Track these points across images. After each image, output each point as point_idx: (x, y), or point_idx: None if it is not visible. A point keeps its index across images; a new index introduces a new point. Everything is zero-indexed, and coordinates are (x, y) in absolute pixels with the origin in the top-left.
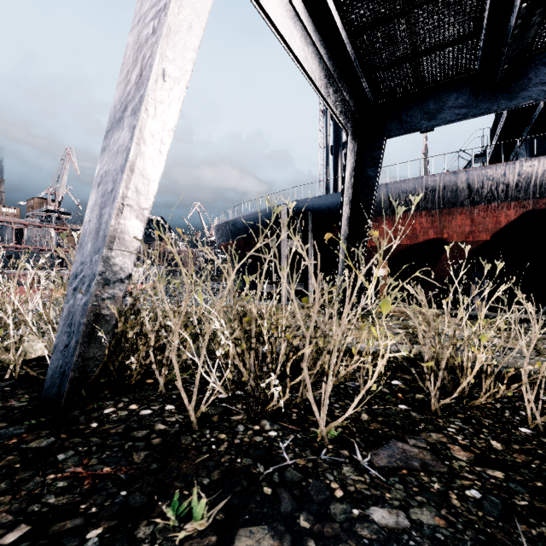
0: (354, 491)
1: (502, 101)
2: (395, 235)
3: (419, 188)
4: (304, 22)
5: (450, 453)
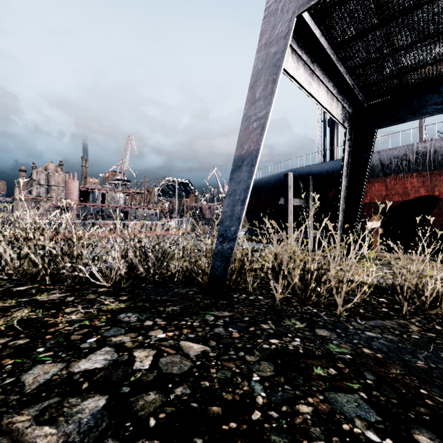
0: (358, 328)
1: None
2: (387, 193)
3: (410, 153)
4: (319, 75)
5: (409, 327)
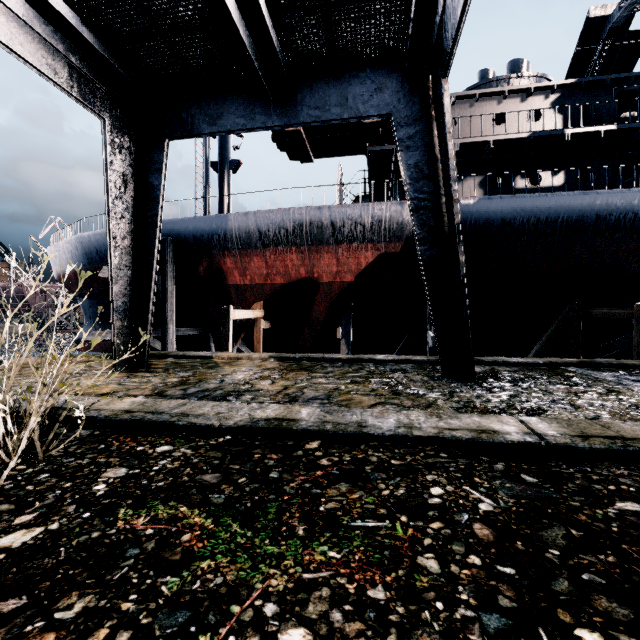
0: None
1: (275, 118)
2: (268, 271)
3: (287, 220)
4: None
5: None
